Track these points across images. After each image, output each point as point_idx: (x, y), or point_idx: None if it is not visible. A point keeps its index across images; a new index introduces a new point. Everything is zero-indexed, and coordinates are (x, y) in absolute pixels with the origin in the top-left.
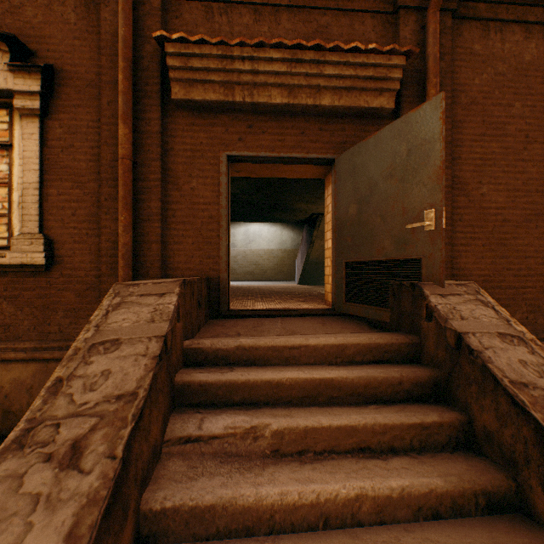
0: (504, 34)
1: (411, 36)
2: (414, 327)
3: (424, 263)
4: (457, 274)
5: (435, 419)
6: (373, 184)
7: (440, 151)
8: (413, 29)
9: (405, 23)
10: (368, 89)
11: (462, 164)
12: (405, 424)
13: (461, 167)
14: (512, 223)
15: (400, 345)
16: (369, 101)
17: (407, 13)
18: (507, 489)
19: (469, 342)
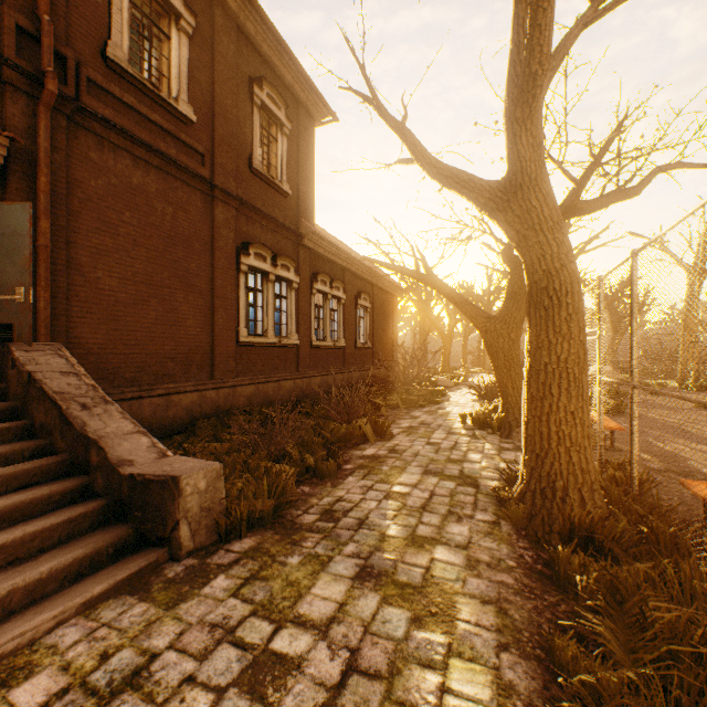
0: (118, 156)
1: (23, 116)
2: (5, 377)
3: (17, 327)
4: (75, 342)
5: (6, 425)
6: None
7: (30, 245)
8: (25, 111)
9: (16, 101)
10: None
11: (81, 249)
12: None
13: (79, 251)
14: (125, 304)
15: None
16: None
17: (18, 92)
18: (46, 445)
19: (37, 376)
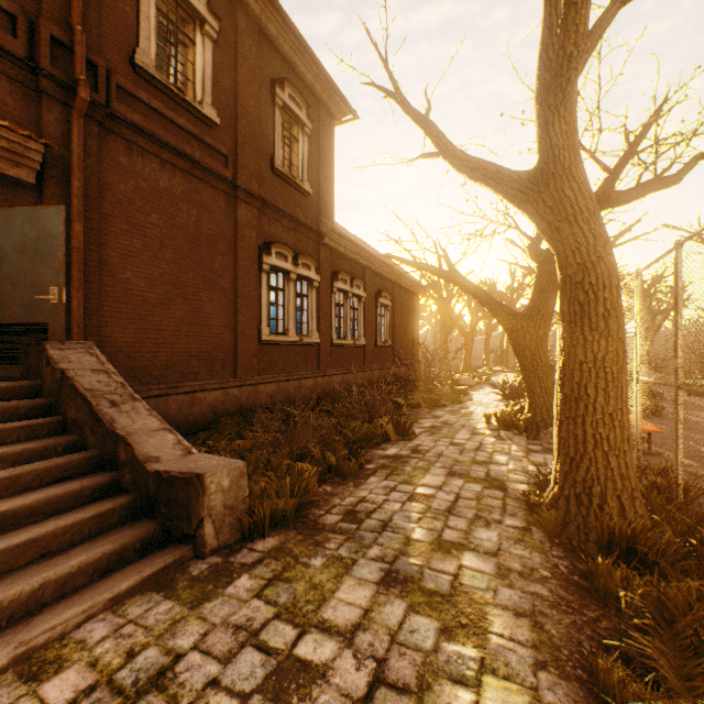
0: (146, 159)
1: (58, 124)
2: (40, 374)
3: (52, 326)
4: (106, 341)
5: (41, 421)
6: (5, 253)
7: (63, 247)
8: (60, 118)
9: (51, 109)
10: (3, 157)
11: (111, 250)
12: (16, 427)
13: (109, 252)
14: (152, 303)
15: (24, 387)
16: (5, 168)
17: (53, 101)
18: (77, 441)
19: (69, 373)
